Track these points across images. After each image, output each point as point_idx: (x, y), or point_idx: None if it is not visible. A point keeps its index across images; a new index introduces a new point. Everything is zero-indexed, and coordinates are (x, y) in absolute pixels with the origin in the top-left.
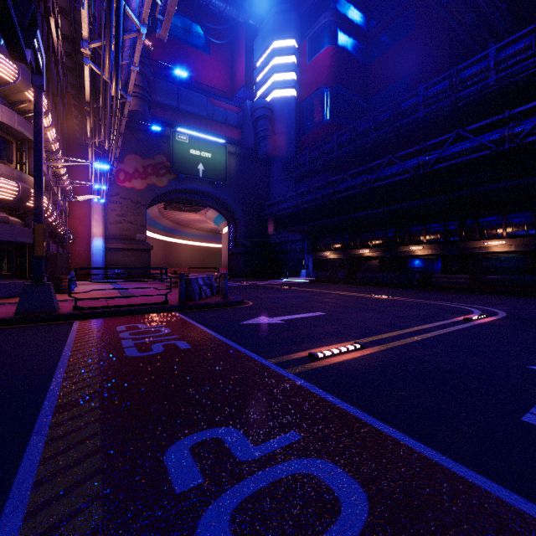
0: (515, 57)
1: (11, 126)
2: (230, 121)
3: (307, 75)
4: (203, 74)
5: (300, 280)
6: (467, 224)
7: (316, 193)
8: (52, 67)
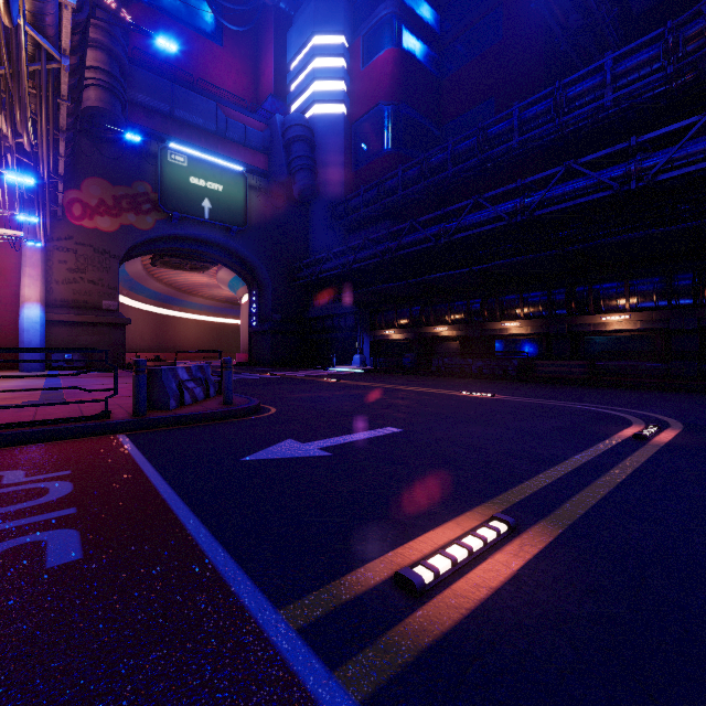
0: (637, 71)
1: None
2: (252, 141)
3: (361, 86)
4: (212, 73)
5: (352, 369)
6: (579, 293)
7: (374, 248)
8: None
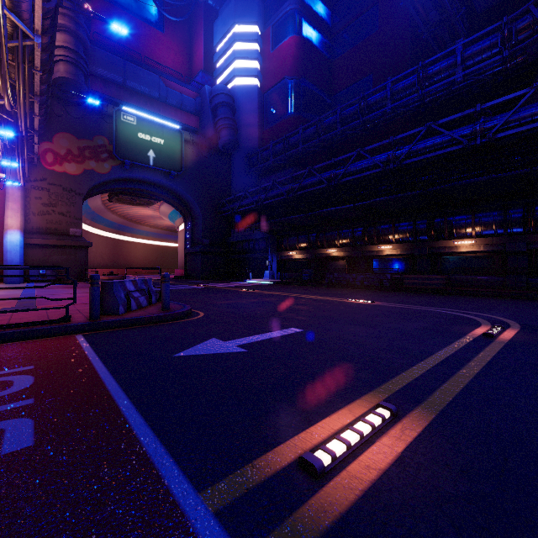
0: (481, 54)
1: None
2: (187, 106)
3: (271, 65)
4: (155, 53)
5: (263, 281)
6: (436, 223)
7: (280, 188)
8: None
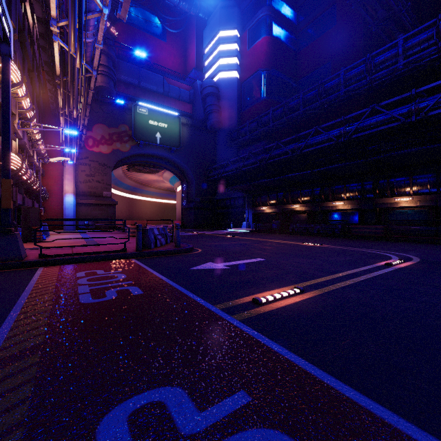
0: (419, 45)
1: None
2: (183, 97)
3: (247, 60)
4: (160, 58)
5: (241, 230)
6: (380, 184)
7: (255, 158)
8: (28, 46)
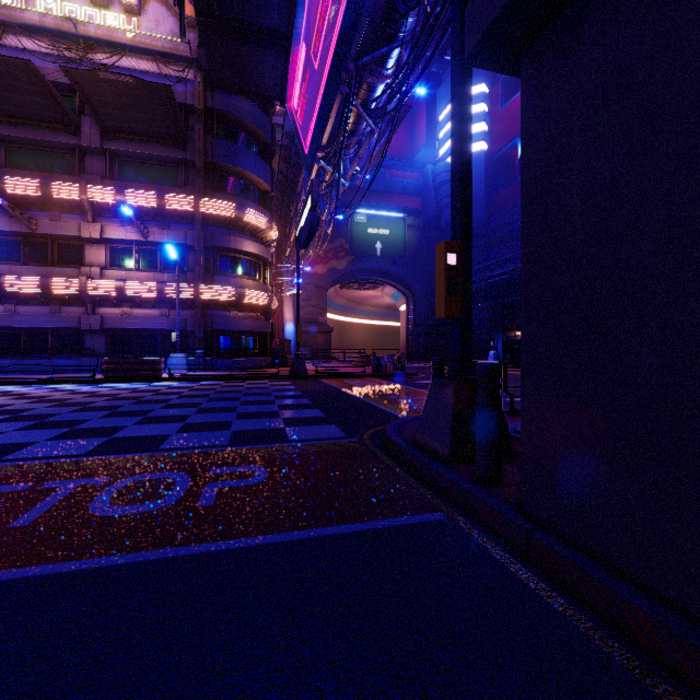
0: None
1: (263, 256)
2: (409, 190)
3: (500, 124)
4: None
5: None
6: None
7: (504, 267)
8: None
